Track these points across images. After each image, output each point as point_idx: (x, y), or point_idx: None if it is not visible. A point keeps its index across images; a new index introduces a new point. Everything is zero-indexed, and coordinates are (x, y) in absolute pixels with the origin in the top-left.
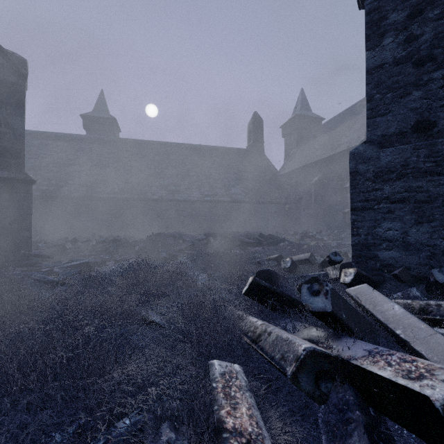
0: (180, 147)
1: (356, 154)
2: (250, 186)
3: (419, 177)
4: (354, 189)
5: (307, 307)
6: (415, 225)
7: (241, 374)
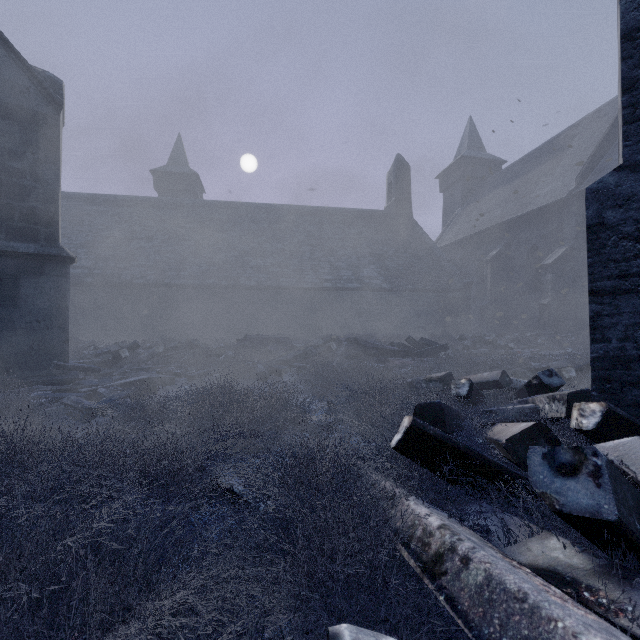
0: (286, 210)
1: (600, 191)
2: (390, 266)
3: None
4: (597, 256)
5: (548, 501)
6: None
7: None
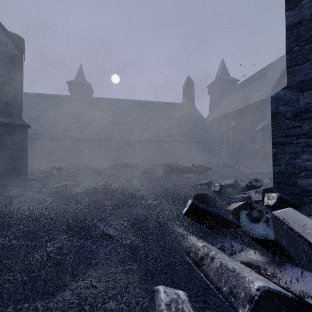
0: (134, 102)
1: (277, 98)
2: (184, 130)
3: None
4: (275, 127)
5: (247, 233)
6: None
7: (186, 305)
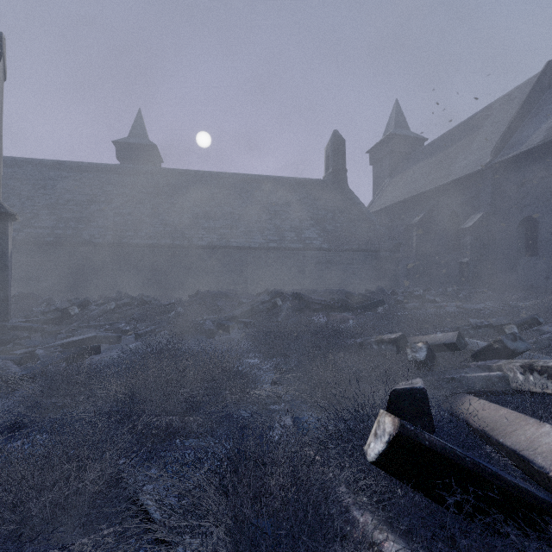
0: (236, 178)
1: None
2: (329, 229)
3: None
4: None
5: None
6: None
7: None
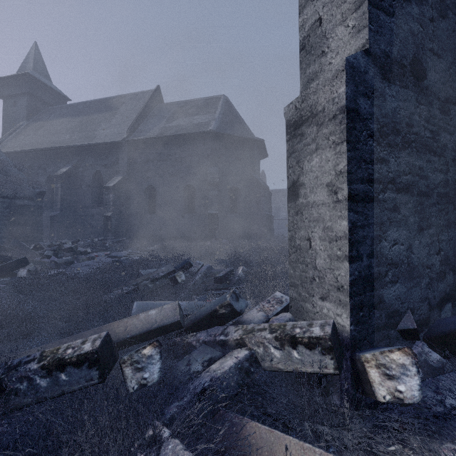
0: None
1: (356, 69)
2: None
3: (421, 152)
4: (354, 151)
5: None
6: (418, 233)
7: None
